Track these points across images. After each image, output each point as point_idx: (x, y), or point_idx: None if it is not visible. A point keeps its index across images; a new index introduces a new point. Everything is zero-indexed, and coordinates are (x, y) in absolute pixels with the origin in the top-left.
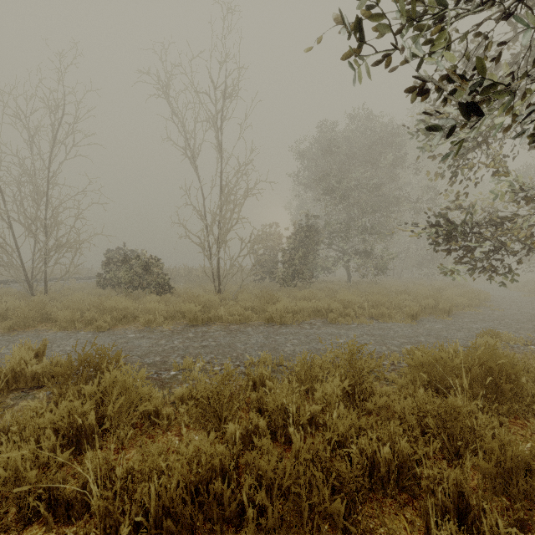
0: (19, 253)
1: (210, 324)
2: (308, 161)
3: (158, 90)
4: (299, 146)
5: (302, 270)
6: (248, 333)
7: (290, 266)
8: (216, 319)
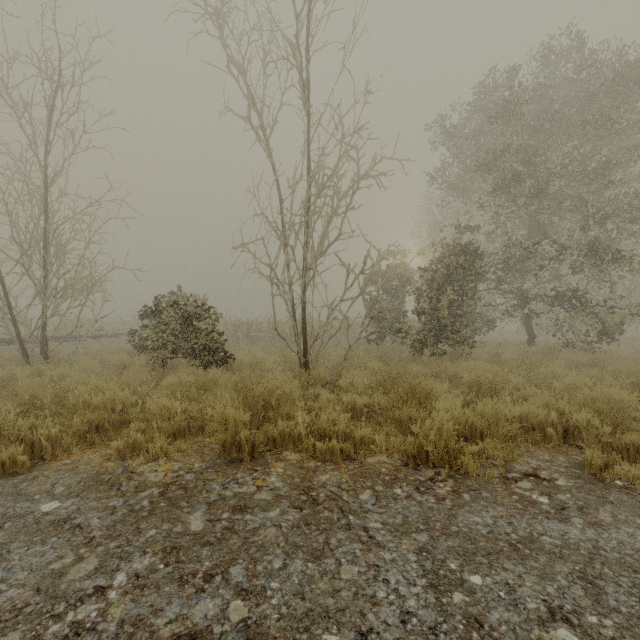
0: (7, 299)
1: (269, 461)
2: (456, 147)
3: (198, 5)
4: (441, 125)
5: (456, 325)
6: (365, 525)
7: (433, 318)
8: (286, 443)
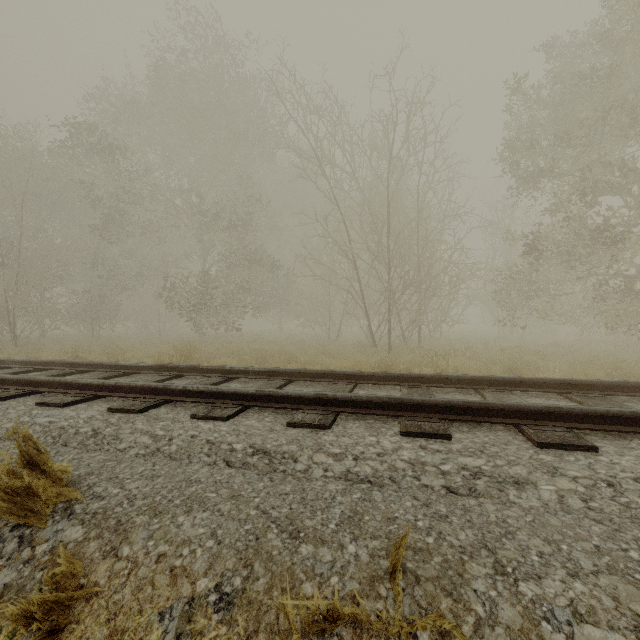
0: None
1: None
2: None
3: None
4: None
5: None
6: None
7: None
8: None
